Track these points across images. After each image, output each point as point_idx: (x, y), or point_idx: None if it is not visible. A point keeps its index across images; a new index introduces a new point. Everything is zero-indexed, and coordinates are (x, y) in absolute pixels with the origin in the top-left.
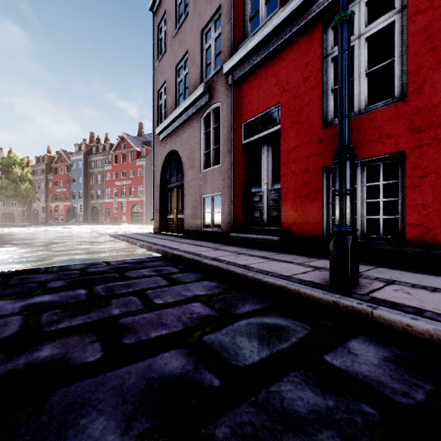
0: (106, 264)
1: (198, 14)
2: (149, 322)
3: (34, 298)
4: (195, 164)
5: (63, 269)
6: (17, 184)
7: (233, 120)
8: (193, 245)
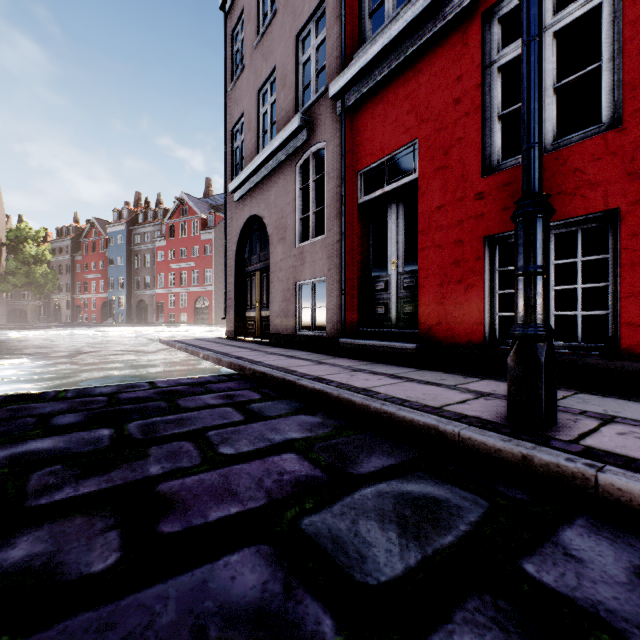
0: (149, 387)
1: (292, 10)
2: (208, 489)
3: (25, 444)
4: (287, 235)
5: (82, 394)
6: (30, 267)
7: (345, 168)
8: (285, 357)
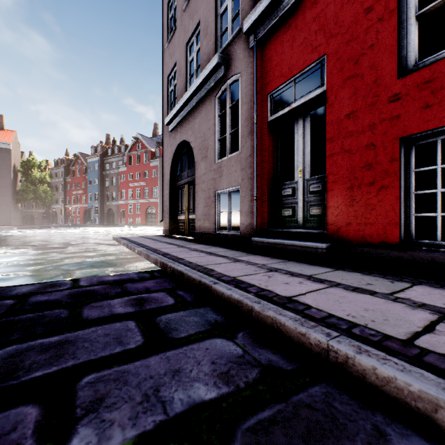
0: (70, 286)
1: None
2: None
3: None
4: (208, 154)
5: None
6: (36, 186)
7: (256, 92)
8: (204, 253)
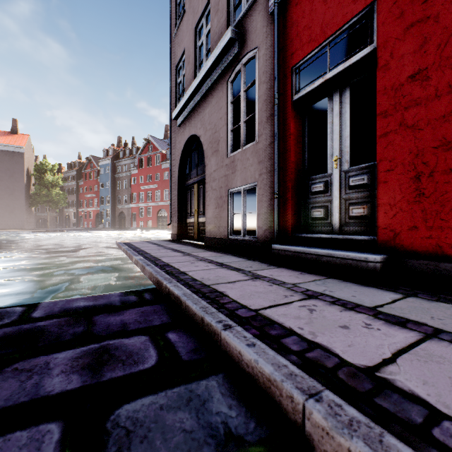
0: (15, 318)
1: None
2: None
3: None
4: (219, 147)
5: None
6: (49, 190)
7: (278, 66)
8: (214, 265)
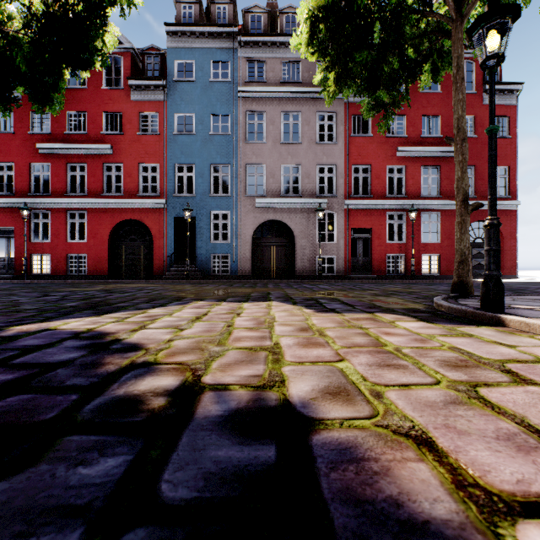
0: None
1: None
2: None
3: None
4: None
5: None
6: None
7: None
8: None
